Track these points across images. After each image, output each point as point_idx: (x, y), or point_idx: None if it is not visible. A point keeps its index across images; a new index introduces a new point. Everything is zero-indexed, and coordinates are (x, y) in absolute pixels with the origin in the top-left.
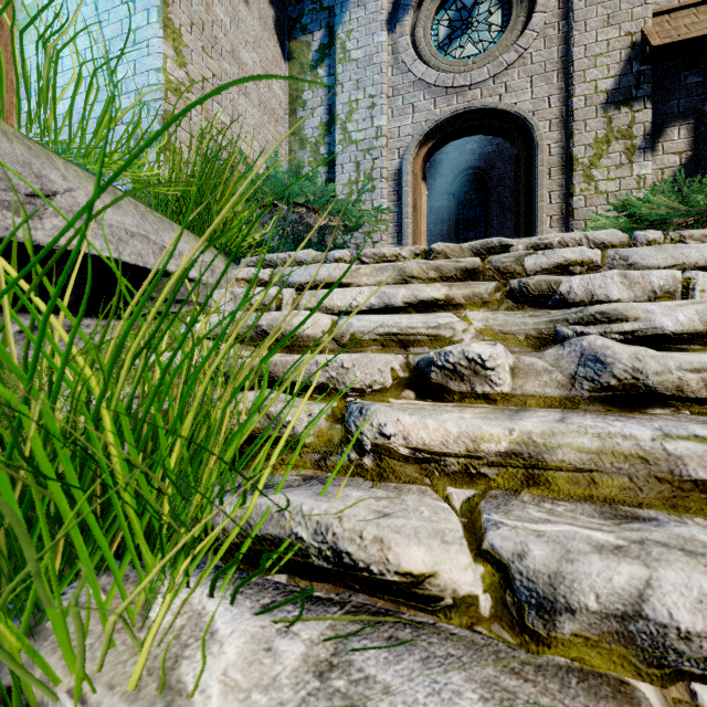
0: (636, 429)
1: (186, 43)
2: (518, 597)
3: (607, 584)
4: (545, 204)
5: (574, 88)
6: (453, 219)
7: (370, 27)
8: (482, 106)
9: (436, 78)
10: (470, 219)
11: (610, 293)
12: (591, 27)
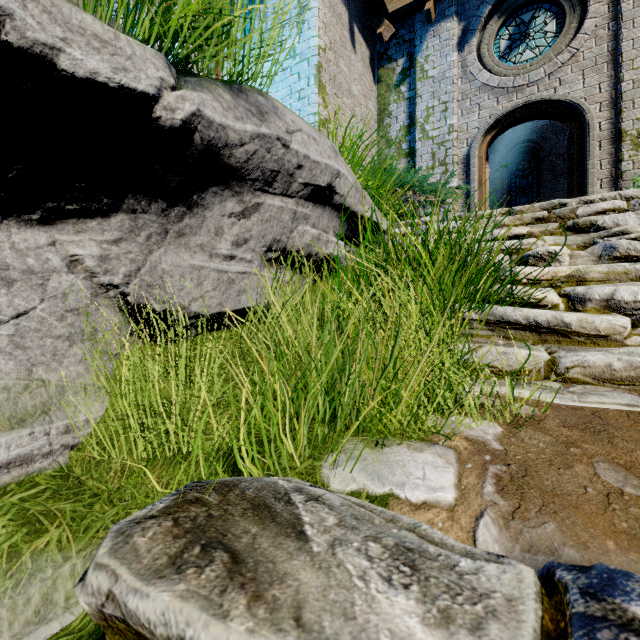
0: (622, 263)
1: (327, 93)
2: (573, 300)
3: (602, 292)
4: (595, 171)
5: (623, 75)
6: (506, 188)
7: (444, 51)
8: (538, 99)
9: (499, 82)
10: (522, 186)
11: (628, 223)
12: (639, 23)
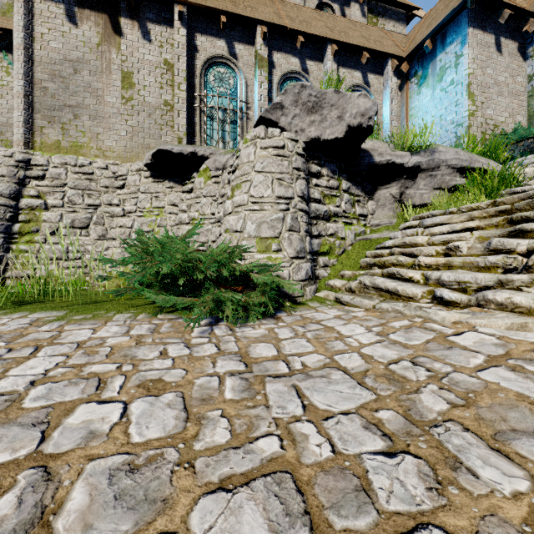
0: None
1: (475, 95)
2: None
3: None
4: None
5: None
6: None
7: None
8: None
9: None
10: None
11: None
12: None
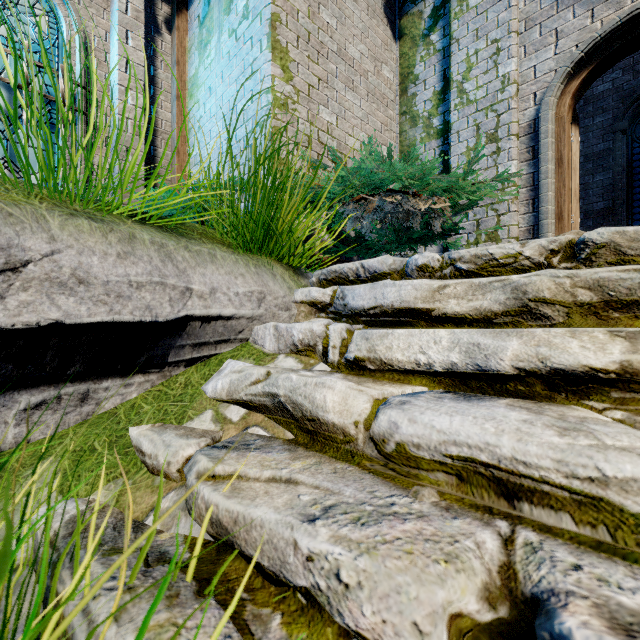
0: None
1: (292, 58)
2: None
3: None
4: None
5: None
6: (623, 162)
7: None
8: None
9: None
10: None
11: None
12: None
